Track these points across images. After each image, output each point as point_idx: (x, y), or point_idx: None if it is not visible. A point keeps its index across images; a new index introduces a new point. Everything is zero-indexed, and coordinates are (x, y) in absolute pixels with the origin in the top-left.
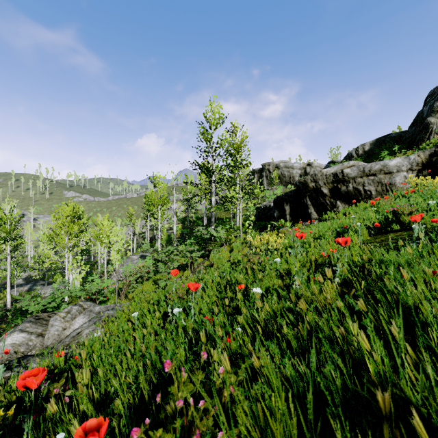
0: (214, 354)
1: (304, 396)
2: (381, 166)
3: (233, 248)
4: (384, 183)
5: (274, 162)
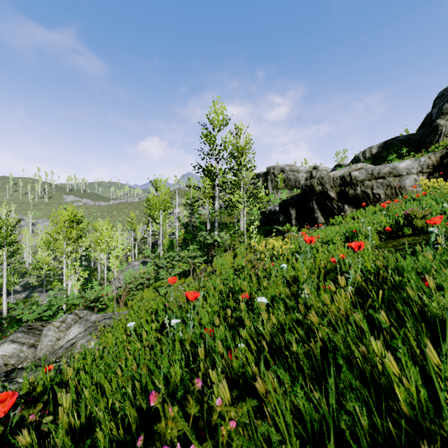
0: (213, 376)
1: (320, 432)
2: (390, 169)
3: (236, 254)
4: (393, 186)
5: (279, 166)
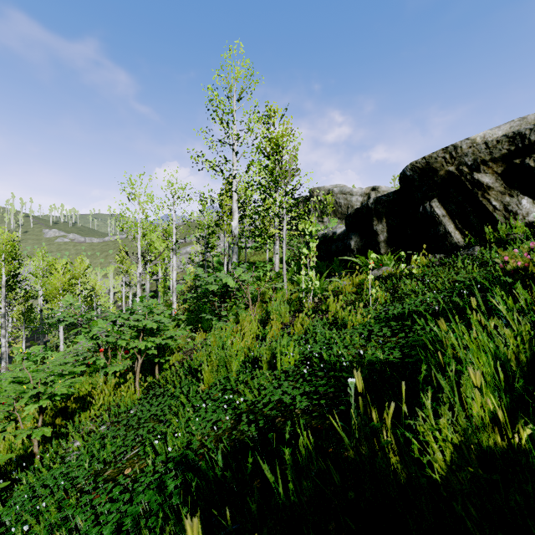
0: None
1: None
2: None
3: (268, 317)
4: None
5: (325, 187)
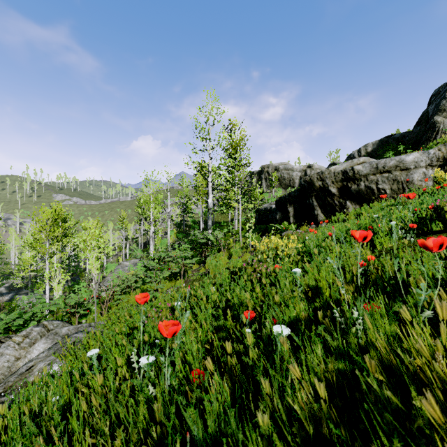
0: None
1: None
2: (397, 162)
3: (231, 254)
4: (400, 181)
5: (273, 164)
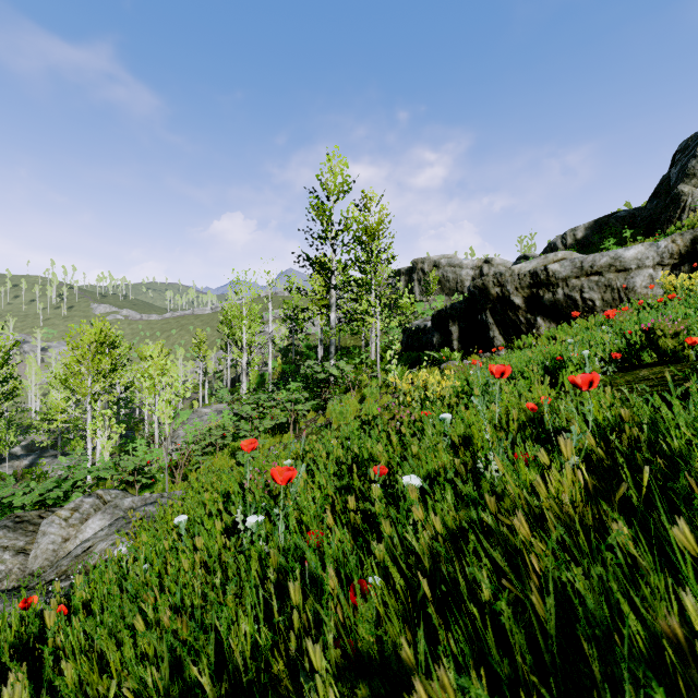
0: (314, 661)
1: None
2: (611, 259)
3: (365, 396)
4: (615, 288)
5: (431, 258)
